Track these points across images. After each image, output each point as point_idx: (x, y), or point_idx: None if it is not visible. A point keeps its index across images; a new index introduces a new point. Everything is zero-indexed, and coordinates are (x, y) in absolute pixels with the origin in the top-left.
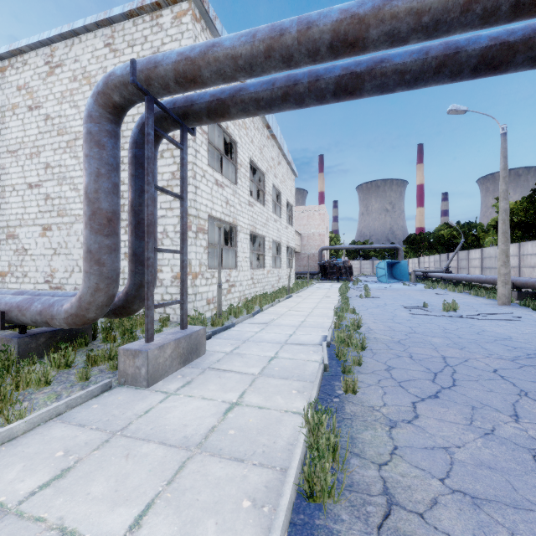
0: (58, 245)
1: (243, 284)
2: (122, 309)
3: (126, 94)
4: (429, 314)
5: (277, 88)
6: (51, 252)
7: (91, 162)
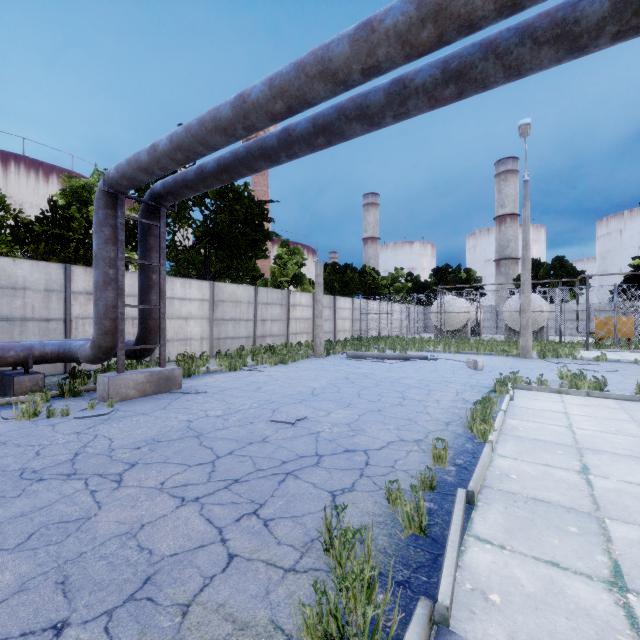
0: None
1: None
2: None
3: None
4: None
5: None
6: None
7: None
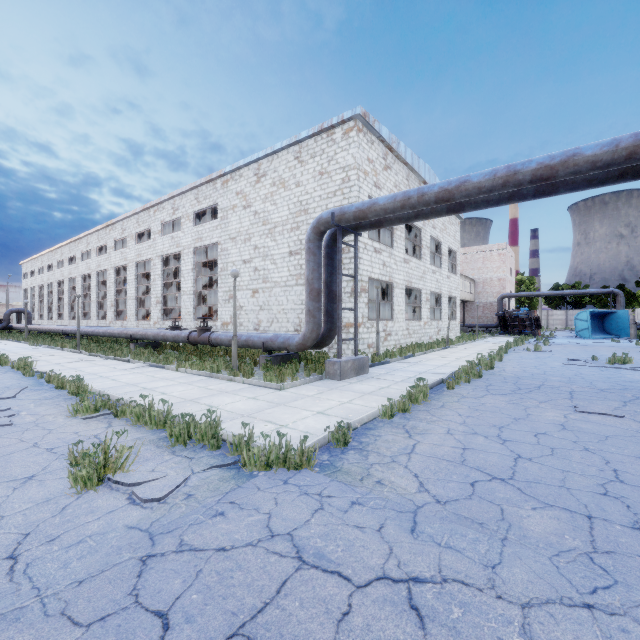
0: (263, 303)
1: (398, 334)
2: (320, 343)
3: (328, 226)
4: (583, 365)
5: (411, 212)
6: (258, 308)
7: (310, 264)
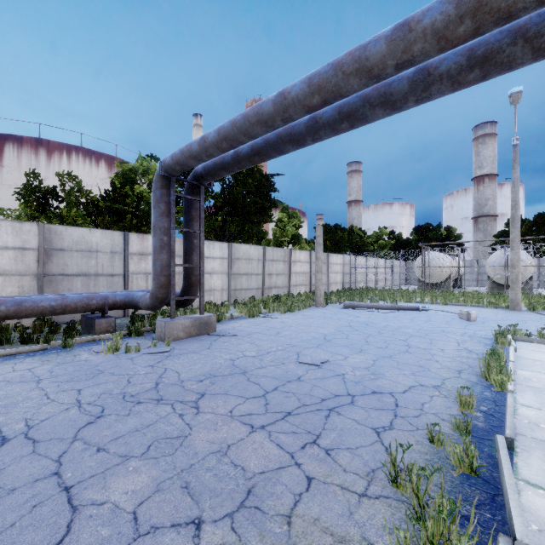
0: None
1: None
2: None
3: None
4: None
5: None
6: None
7: None
